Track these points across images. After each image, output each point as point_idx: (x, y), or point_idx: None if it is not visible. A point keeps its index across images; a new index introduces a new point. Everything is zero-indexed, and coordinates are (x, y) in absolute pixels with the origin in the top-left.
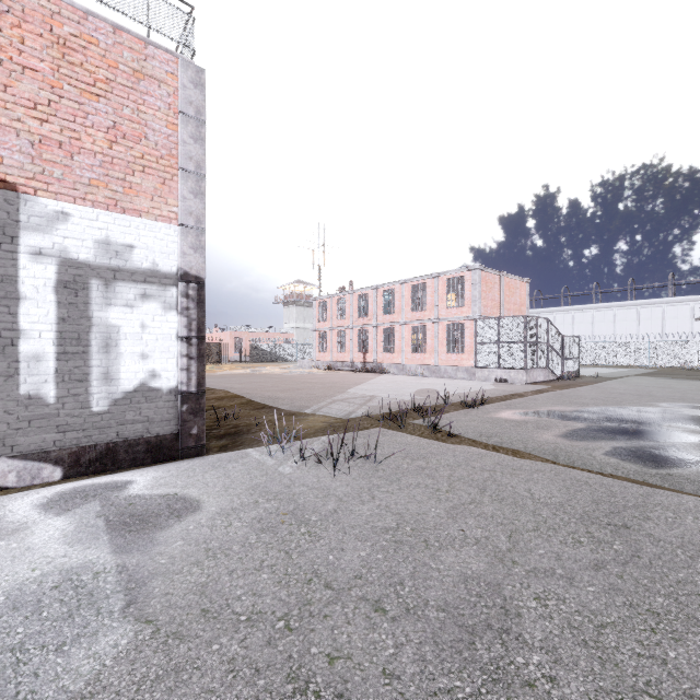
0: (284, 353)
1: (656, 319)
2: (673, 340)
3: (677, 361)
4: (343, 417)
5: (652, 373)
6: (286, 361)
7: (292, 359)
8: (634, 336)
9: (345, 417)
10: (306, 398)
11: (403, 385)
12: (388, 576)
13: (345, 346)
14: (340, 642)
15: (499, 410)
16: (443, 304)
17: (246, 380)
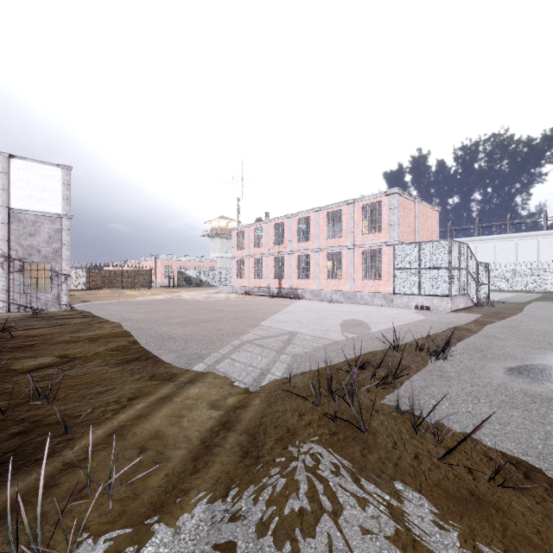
0: (209, 279)
1: (532, 250)
2: None
3: None
4: (250, 387)
5: (546, 298)
6: (210, 286)
7: (216, 284)
8: (513, 264)
9: (252, 387)
10: (207, 338)
11: (322, 314)
12: None
13: (261, 272)
14: None
15: (481, 364)
16: (359, 230)
17: (156, 307)
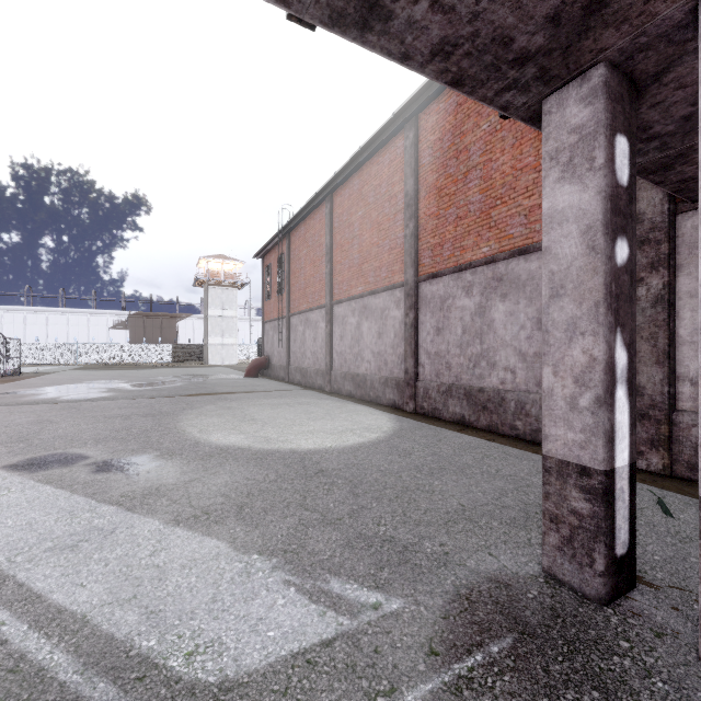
0: None
1: (83, 326)
2: (95, 343)
3: (98, 359)
4: None
5: (80, 368)
6: None
7: None
8: (66, 338)
9: None
10: None
11: None
12: (2, 425)
13: None
14: (5, 430)
15: None
16: None
17: None
